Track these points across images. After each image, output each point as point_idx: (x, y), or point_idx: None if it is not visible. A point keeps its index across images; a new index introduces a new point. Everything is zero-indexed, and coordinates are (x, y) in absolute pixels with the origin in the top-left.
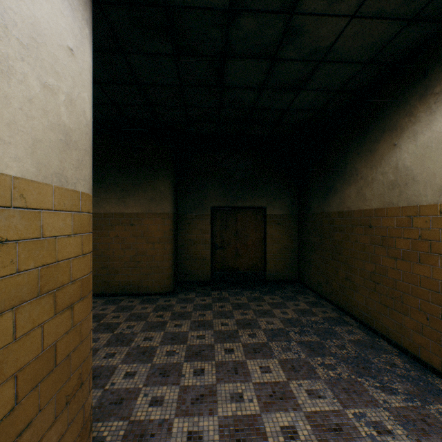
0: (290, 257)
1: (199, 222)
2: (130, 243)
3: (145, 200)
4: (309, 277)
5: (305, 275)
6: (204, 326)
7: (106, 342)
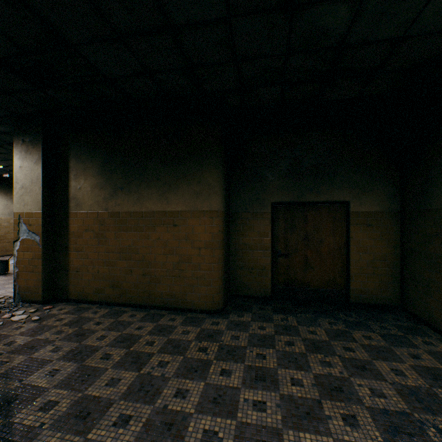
0: (387, 273)
1: (257, 222)
2: (173, 247)
3: (189, 195)
4: (425, 306)
5: (417, 302)
6: (263, 380)
7: (125, 390)
